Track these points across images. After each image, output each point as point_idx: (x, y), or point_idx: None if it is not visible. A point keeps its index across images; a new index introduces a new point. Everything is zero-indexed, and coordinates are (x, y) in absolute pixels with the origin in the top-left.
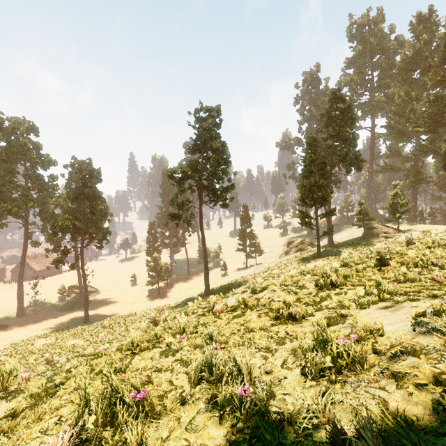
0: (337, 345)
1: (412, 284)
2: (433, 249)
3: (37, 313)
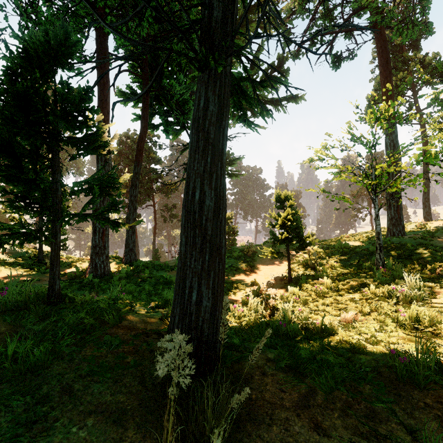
0: None
1: None
2: None
3: None
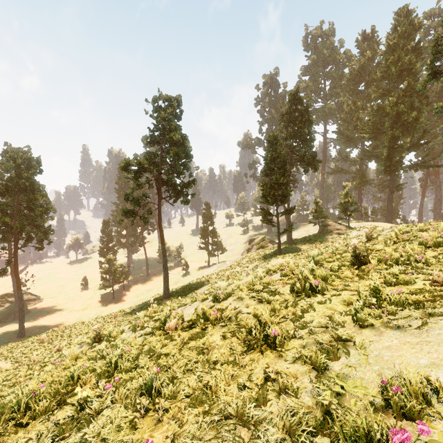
0: None
1: (411, 288)
2: (399, 244)
3: None
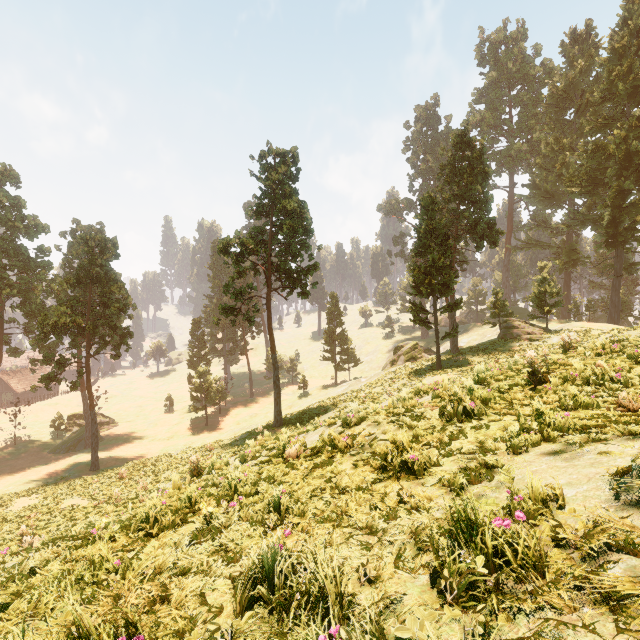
0: (492, 530)
1: (588, 413)
2: (605, 357)
3: (18, 458)
